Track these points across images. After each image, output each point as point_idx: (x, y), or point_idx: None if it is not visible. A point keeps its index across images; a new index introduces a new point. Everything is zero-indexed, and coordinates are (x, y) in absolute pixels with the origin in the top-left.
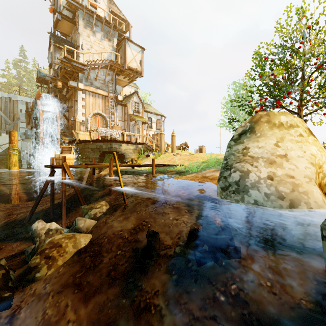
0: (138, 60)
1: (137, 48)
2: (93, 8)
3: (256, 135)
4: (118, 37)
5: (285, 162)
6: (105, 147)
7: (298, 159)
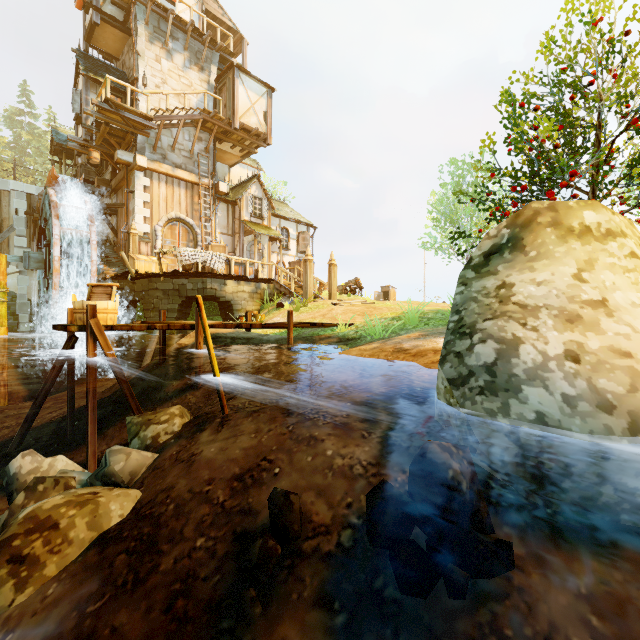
0: (260, 112)
1: (258, 86)
2: (169, 3)
3: (527, 255)
4: (220, 65)
5: (605, 319)
6: (192, 288)
7: (634, 311)
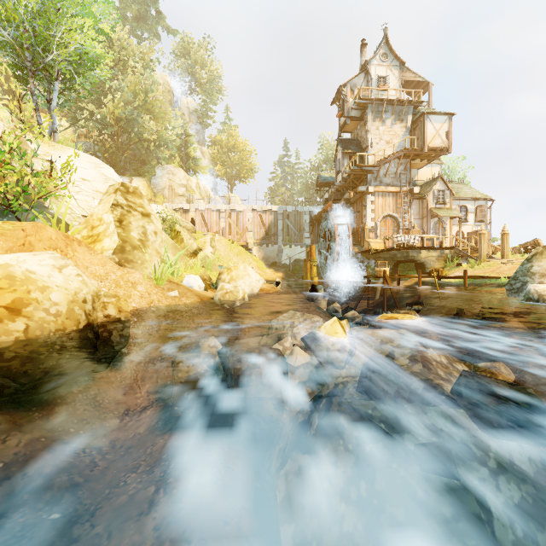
0: (443, 134)
1: (441, 117)
2: (382, 91)
3: (542, 257)
4: (413, 111)
5: None
6: (400, 256)
7: None
